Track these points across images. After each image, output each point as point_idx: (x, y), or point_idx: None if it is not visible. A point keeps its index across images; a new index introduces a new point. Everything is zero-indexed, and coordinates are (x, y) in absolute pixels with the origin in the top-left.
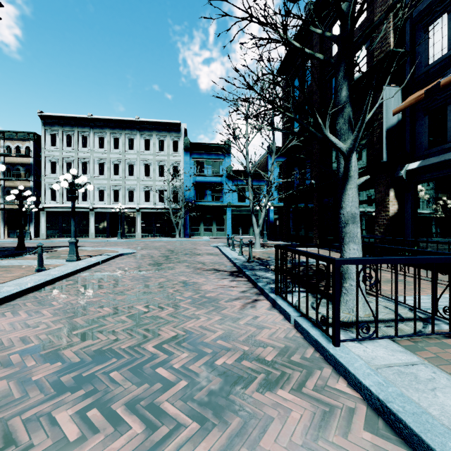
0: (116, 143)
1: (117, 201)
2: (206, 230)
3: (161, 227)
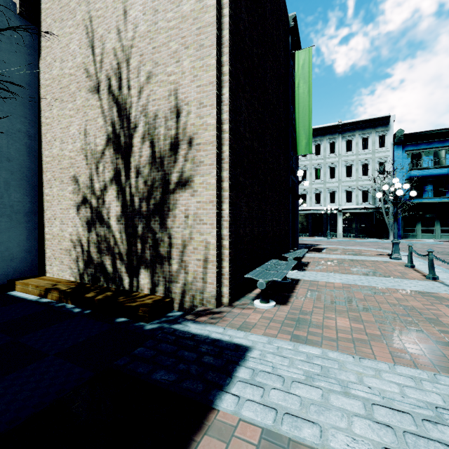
0: (317, 149)
1: (318, 204)
2: (424, 231)
3: (364, 227)
